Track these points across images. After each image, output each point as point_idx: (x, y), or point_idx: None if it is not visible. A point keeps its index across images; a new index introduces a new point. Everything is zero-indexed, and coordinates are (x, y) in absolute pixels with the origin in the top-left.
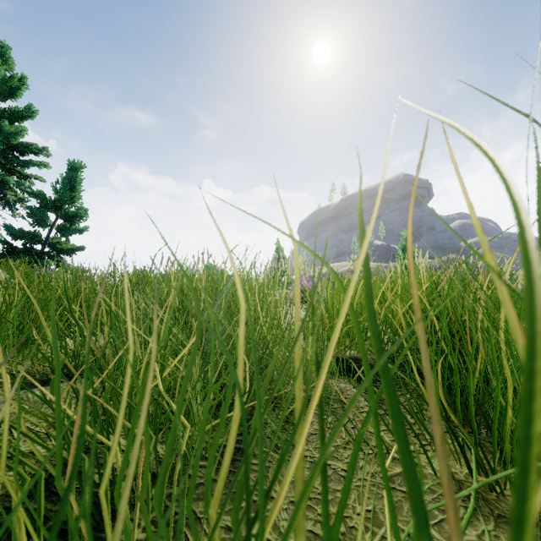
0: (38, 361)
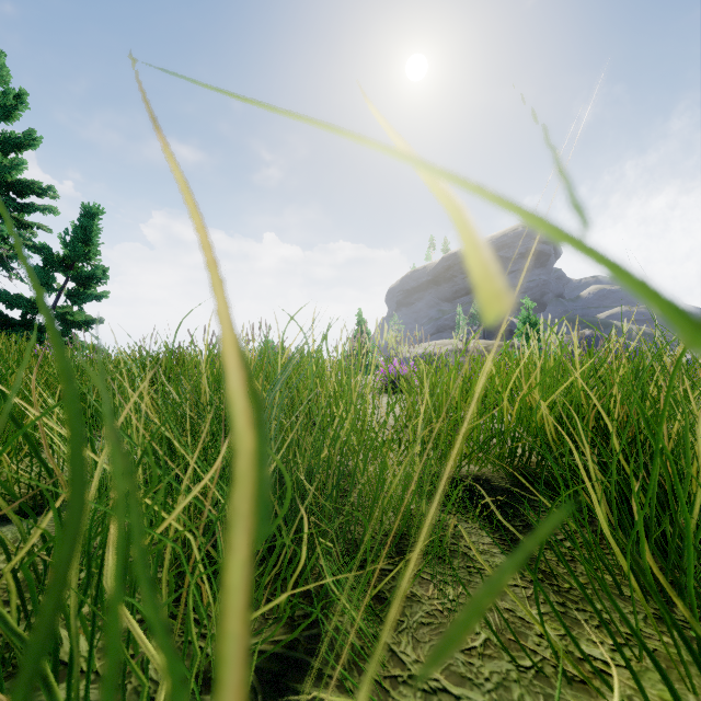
0: (5, 481)
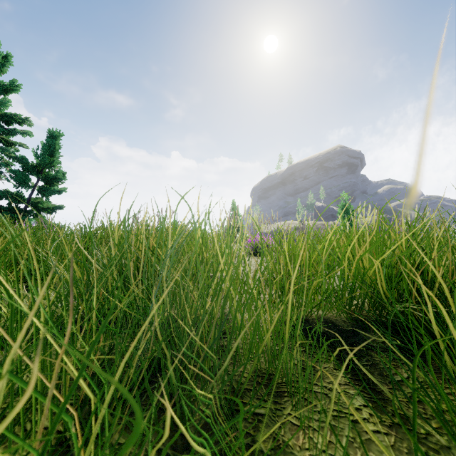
0: None
